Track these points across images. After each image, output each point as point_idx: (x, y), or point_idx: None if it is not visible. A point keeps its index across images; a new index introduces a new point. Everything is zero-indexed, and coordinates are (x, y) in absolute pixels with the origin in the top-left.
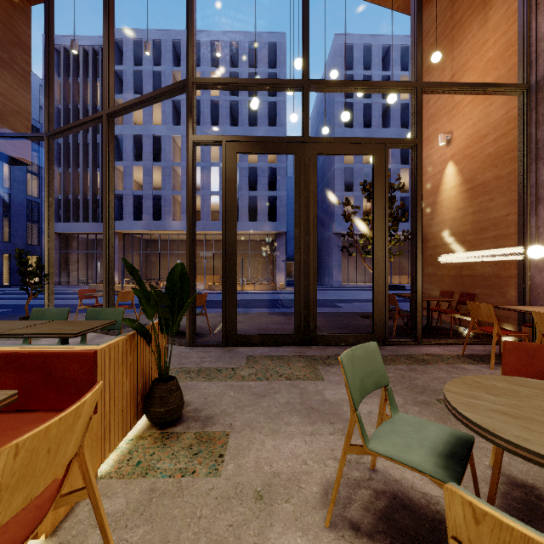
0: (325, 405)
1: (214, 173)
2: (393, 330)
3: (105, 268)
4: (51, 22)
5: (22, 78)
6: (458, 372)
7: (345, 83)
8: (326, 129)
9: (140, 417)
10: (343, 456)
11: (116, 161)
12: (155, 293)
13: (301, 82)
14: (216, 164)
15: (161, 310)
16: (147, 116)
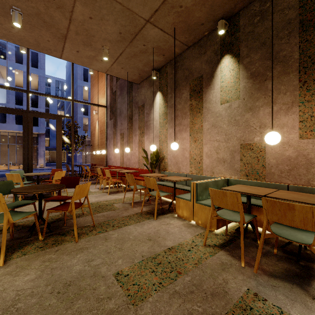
0: None
1: None
2: None
3: None
4: None
5: None
6: None
7: (45, 95)
8: (49, 99)
9: None
10: None
11: None
12: None
13: (26, 91)
14: None
15: None
16: None
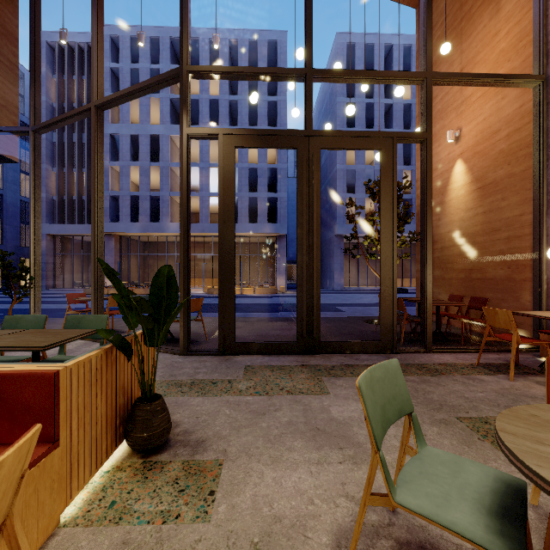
0: (333, 426)
1: (213, 174)
2: (400, 336)
3: (94, 270)
4: (37, 9)
5: (8, 70)
6: (475, 384)
7: (351, 73)
8: (329, 125)
9: (120, 443)
10: (362, 508)
11: (112, 161)
12: (135, 300)
13: (303, 71)
14: (215, 165)
15: (143, 320)
16: (144, 115)
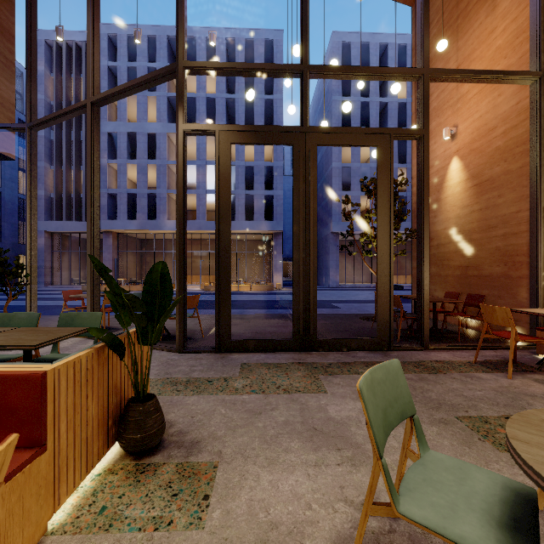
0: (330, 425)
1: (210, 172)
2: (396, 333)
3: (90, 267)
4: (33, 6)
5: (5, 67)
6: (474, 382)
7: (347, 69)
8: (326, 123)
9: (112, 444)
10: (364, 518)
11: (109, 158)
12: (127, 298)
13: (300, 67)
14: (212, 162)
15: (136, 318)
16: (142, 113)
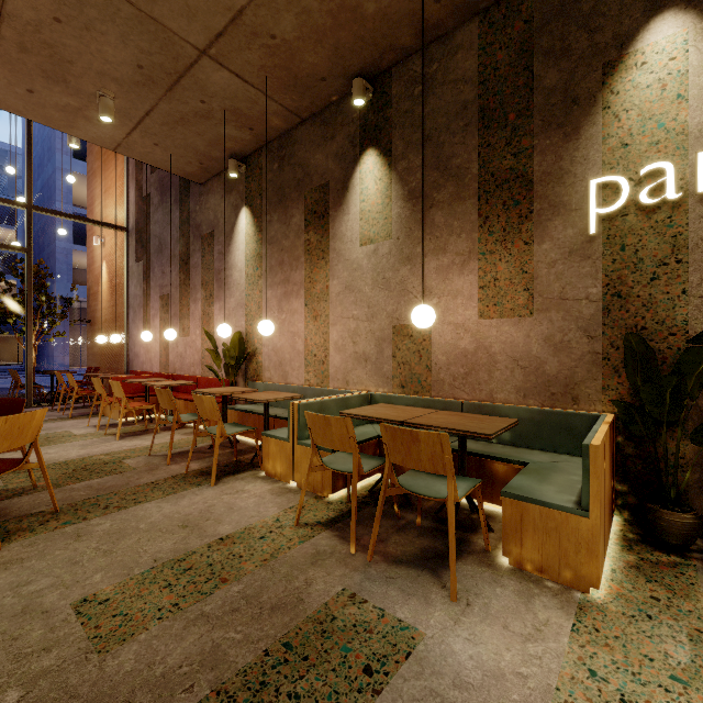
0: None
1: None
2: None
3: None
4: None
5: None
6: None
7: None
8: None
9: None
10: None
11: None
12: None
13: None
14: None
15: None
16: None
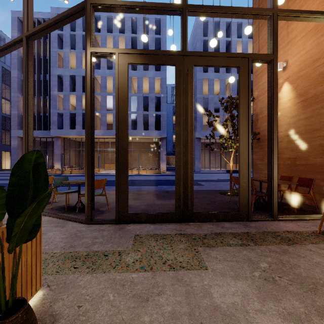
0: (218, 320)
1: None
2: None
3: None
4: None
5: None
6: None
7: (216, 8)
8: None
9: None
10: None
11: (58, 91)
12: None
13: (180, 5)
14: None
15: None
16: (79, 63)
